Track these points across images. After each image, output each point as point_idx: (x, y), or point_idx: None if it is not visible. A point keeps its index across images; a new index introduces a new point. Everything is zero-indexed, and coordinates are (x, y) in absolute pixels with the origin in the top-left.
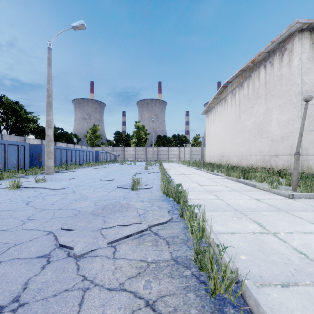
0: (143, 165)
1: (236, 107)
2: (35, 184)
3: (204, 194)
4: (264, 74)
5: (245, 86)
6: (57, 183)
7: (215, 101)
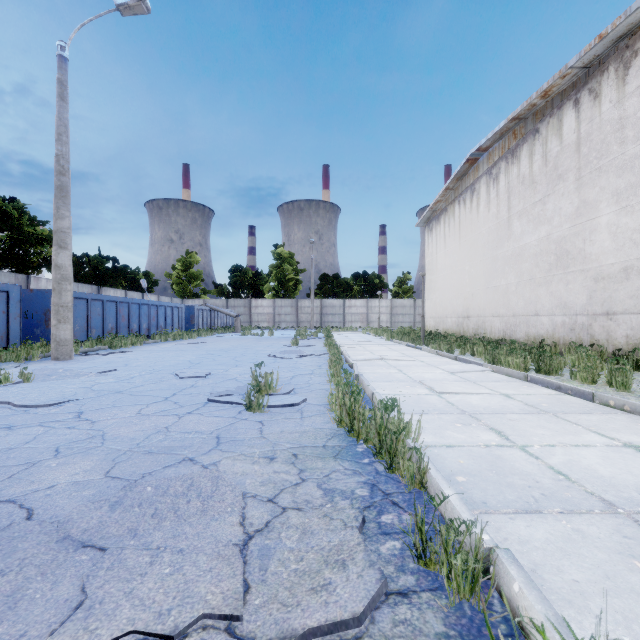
0: (289, 336)
1: (501, 206)
2: None
3: (458, 423)
4: (575, 122)
5: (522, 154)
6: (56, 385)
7: (449, 196)
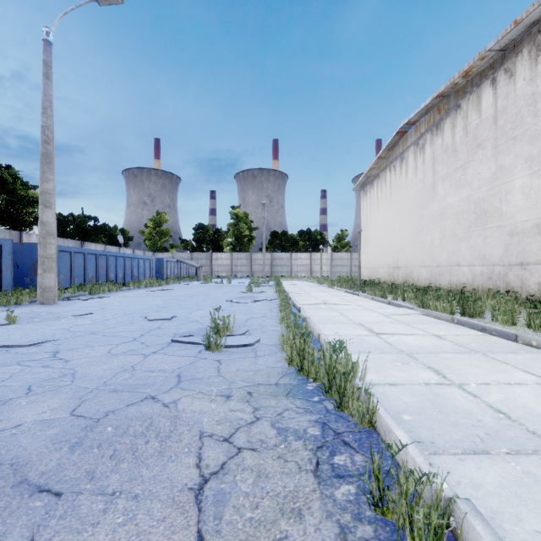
0: (244, 284)
1: (426, 171)
2: None
3: (397, 362)
4: (492, 98)
5: (445, 127)
6: (38, 326)
7: (381, 164)
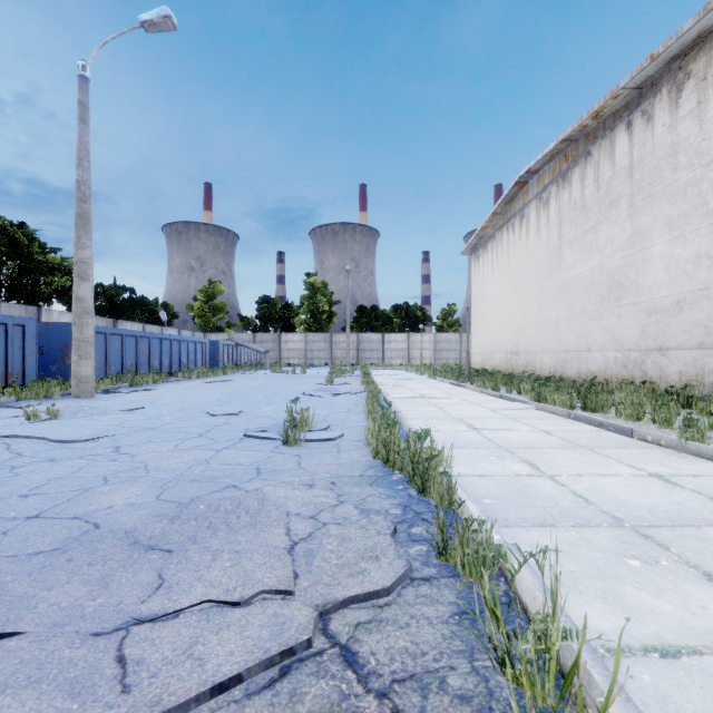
0: (322, 374)
1: (551, 233)
2: (21, 425)
3: (492, 456)
4: (627, 145)
5: (573, 178)
6: (86, 422)
7: (497, 222)
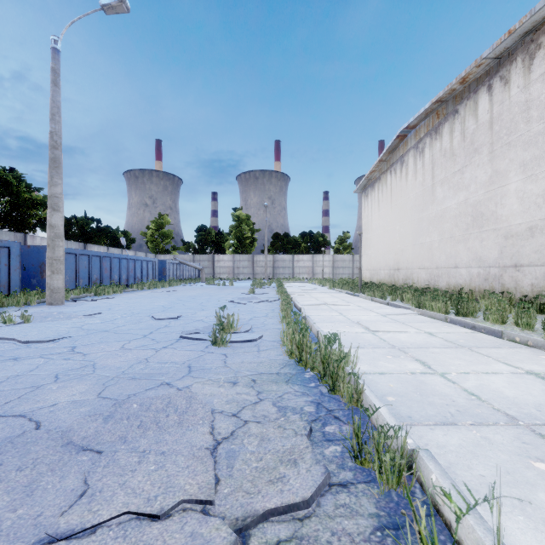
0: (246, 286)
1: (426, 175)
2: None
3: (389, 355)
4: (488, 104)
5: (444, 131)
6: (52, 325)
7: (382, 167)
